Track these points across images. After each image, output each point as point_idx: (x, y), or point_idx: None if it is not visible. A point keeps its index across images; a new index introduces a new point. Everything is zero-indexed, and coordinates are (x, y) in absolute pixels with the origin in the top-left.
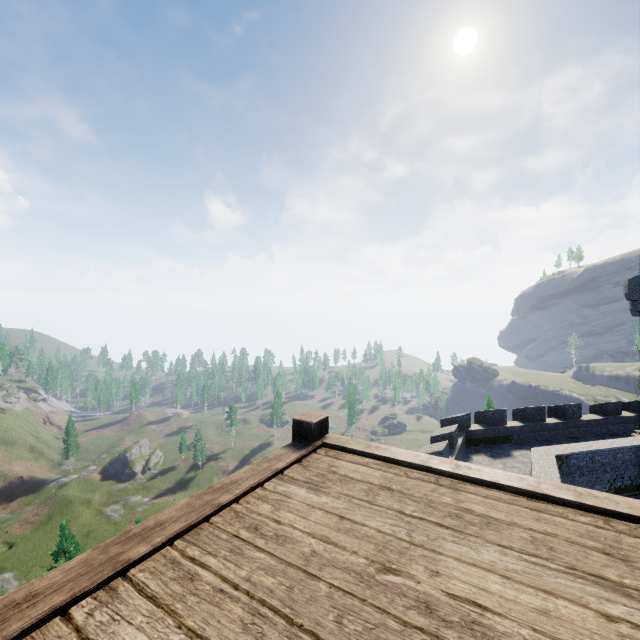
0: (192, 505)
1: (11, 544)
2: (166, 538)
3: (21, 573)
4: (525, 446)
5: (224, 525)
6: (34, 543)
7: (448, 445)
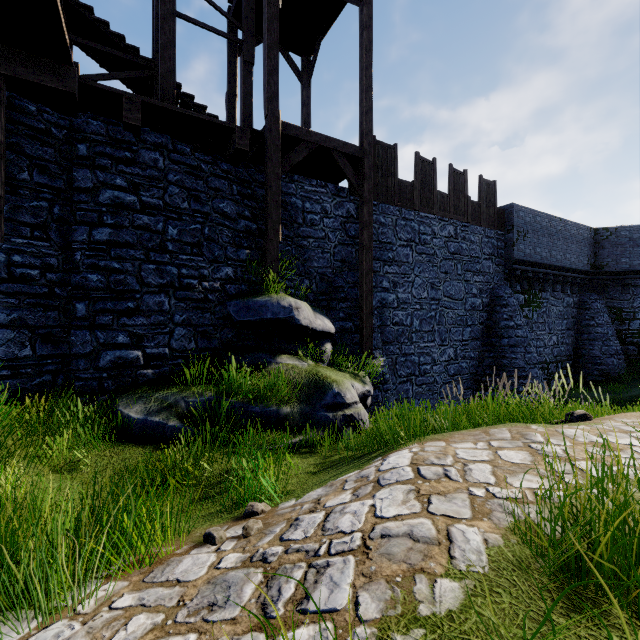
0: None
1: None
2: None
3: None
4: None
5: None
6: None
7: None
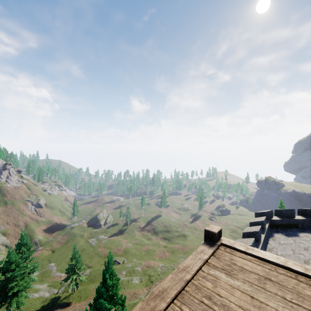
0: (174, 279)
1: (53, 251)
2: (171, 299)
3: (57, 264)
4: (307, 231)
5: (193, 293)
6: (62, 251)
7: (261, 228)
